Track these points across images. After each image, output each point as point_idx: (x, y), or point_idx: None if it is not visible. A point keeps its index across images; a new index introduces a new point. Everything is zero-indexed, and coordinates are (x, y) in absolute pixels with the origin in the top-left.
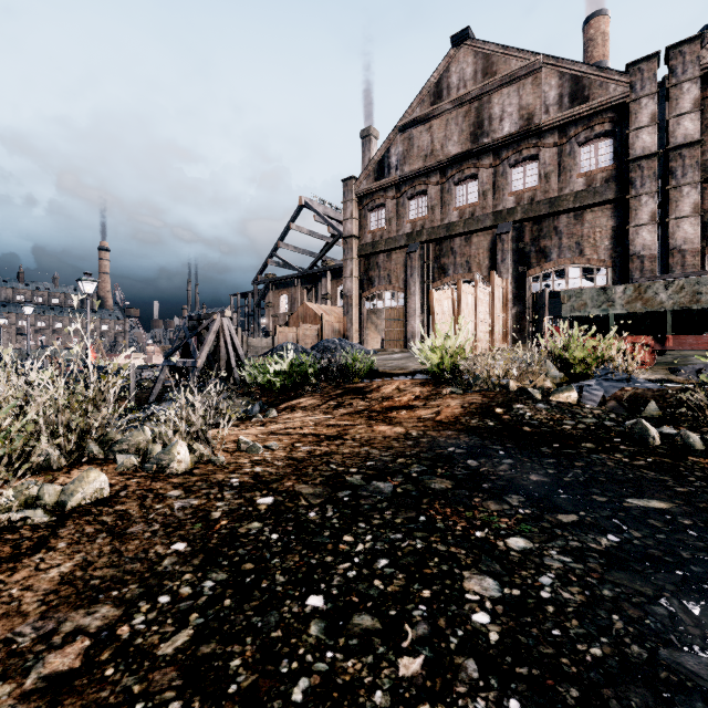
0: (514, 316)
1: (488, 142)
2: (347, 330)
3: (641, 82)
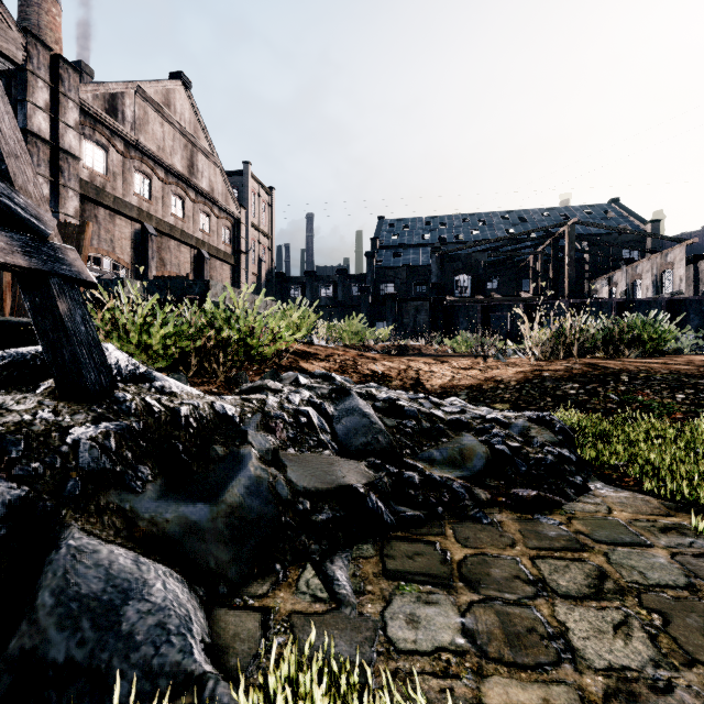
0: None
1: None
2: None
3: (38, 61)
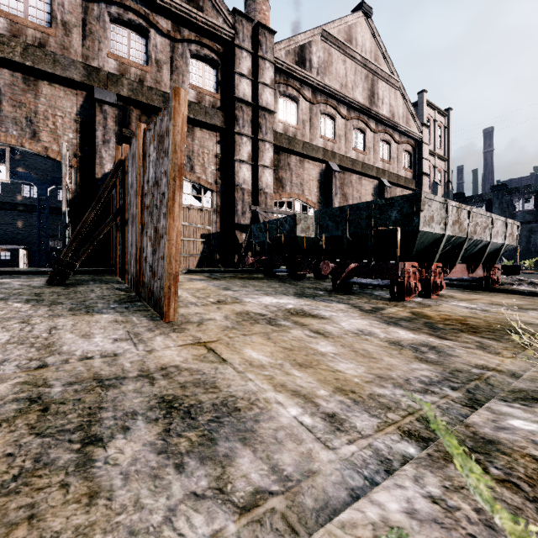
0: None
1: None
2: None
3: (243, 34)
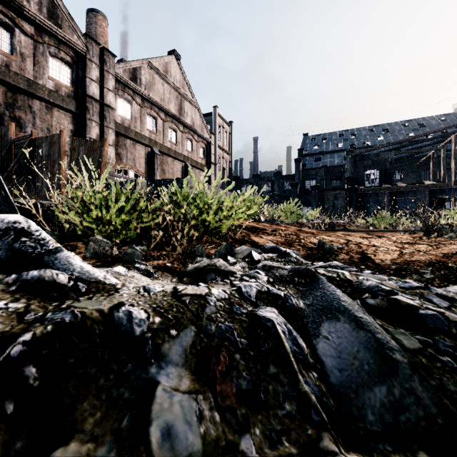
0: None
1: None
2: None
3: (92, 52)
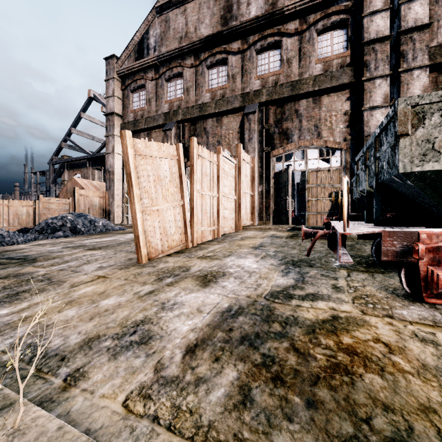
0: (260, 194)
1: (236, 24)
2: (110, 204)
3: None
